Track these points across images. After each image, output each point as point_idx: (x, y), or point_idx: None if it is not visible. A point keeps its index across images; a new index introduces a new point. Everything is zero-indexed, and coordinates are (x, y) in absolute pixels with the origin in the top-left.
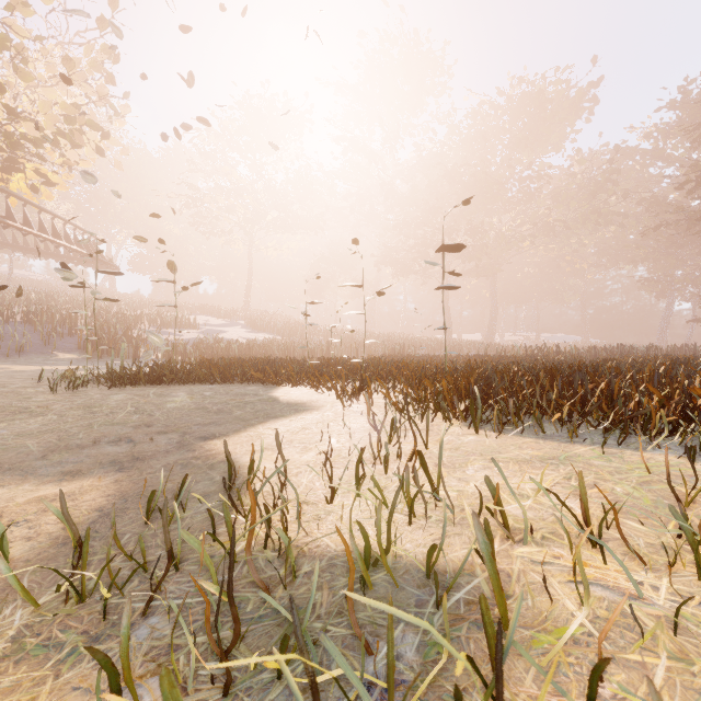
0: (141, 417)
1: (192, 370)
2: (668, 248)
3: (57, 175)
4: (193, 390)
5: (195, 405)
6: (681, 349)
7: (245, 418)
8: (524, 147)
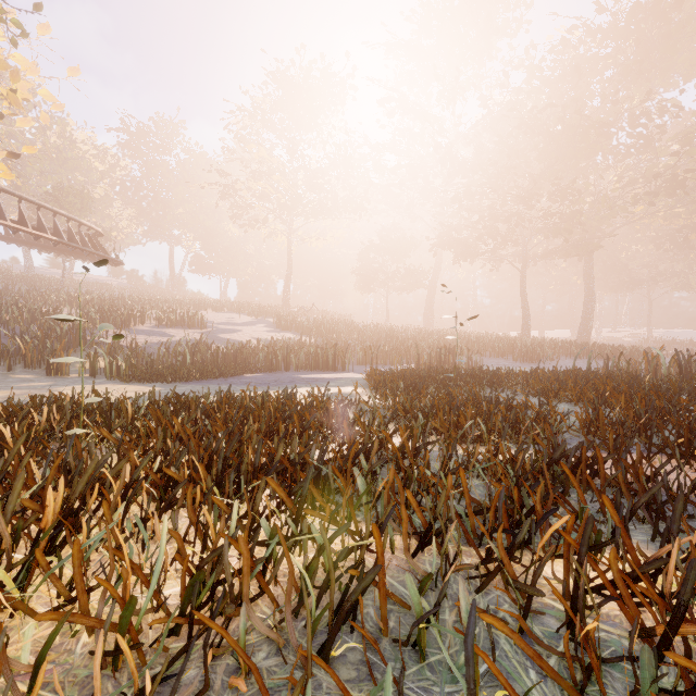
0: None
1: None
2: None
3: None
4: None
5: None
6: None
7: None
8: (635, 79)
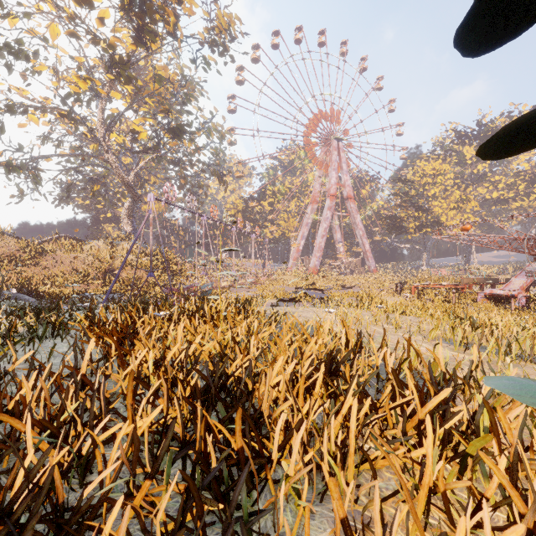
0: None
1: None
2: None
3: None
4: None
5: None
6: None
7: None
8: None
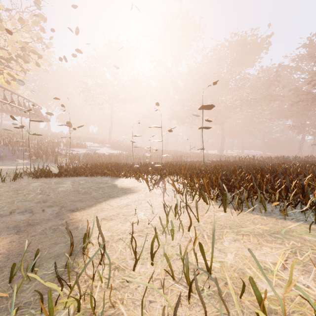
0: (42, 196)
1: (76, 169)
2: (303, 111)
3: (19, 76)
4: (75, 180)
5: (73, 189)
6: (310, 158)
7: (97, 197)
8: (236, 65)
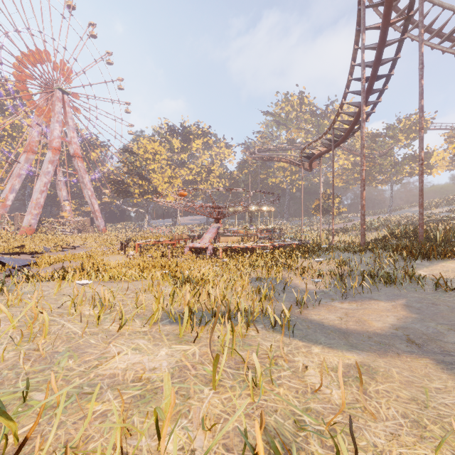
0: None
1: None
2: None
3: None
4: None
5: None
6: None
7: None
8: None
